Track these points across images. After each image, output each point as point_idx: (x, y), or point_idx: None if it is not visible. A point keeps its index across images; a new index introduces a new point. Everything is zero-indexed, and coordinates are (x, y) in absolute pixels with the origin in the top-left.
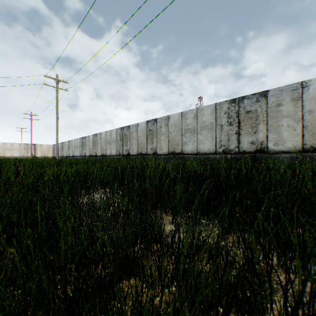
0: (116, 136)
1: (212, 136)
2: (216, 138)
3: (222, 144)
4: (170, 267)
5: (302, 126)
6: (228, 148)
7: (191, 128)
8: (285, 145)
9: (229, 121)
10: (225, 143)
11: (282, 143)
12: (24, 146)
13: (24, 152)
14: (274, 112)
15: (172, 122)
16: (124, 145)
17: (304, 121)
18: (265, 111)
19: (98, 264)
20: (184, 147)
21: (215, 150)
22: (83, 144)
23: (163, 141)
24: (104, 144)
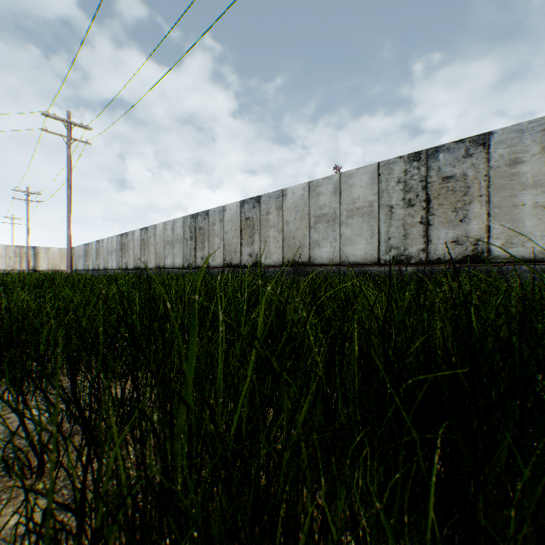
0: (184, 231)
1: (371, 228)
2: (380, 234)
3: (393, 245)
4: None
5: None
6: (405, 253)
7: (328, 213)
8: (529, 247)
9: (407, 197)
10: (398, 244)
11: (521, 243)
12: (15, 250)
13: (14, 261)
14: (505, 177)
15: (290, 203)
16: (198, 249)
17: None
18: (485, 175)
19: None
20: (314, 251)
21: (376, 257)
22: (123, 247)
23: (272, 240)
24: (161, 247)
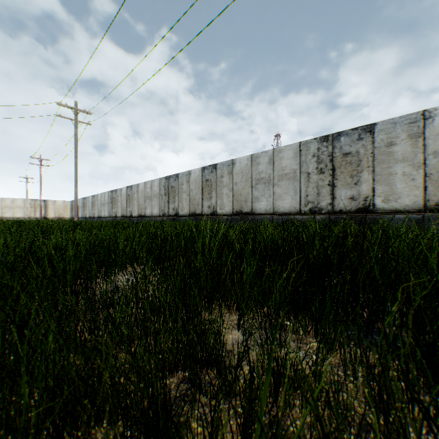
0: (160, 189)
1: (295, 188)
2: (301, 192)
3: (310, 200)
4: (233, 423)
5: (424, 175)
6: (318, 206)
7: (265, 177)
8: (400, 202)
9: (320, 167)
10: (313, 199)
11: (395, 199)
12: (31, 203)
13: (30, 211)
14: (384, 154)
15: (237, 169)
16: (170, 202)
17: (427, 167)
18: (371, 153)
19: (101, 419)
20: (255, 204)
21: (298, 208)
22: (113, 200)
23: (225, 196)
24: (142, 201)
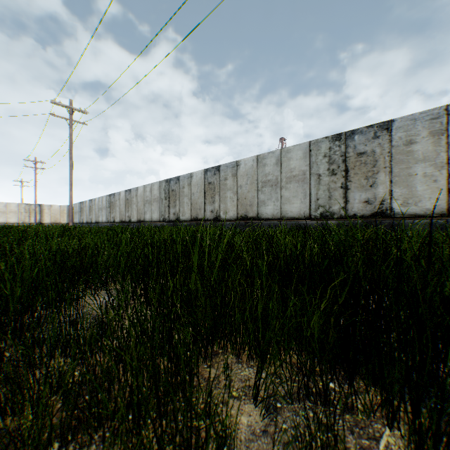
0: (160, 193)
1: (304, 191)
2: (311, 195)
3: (321, 204)
4: None
5: (447, 175)
6: (330, 210)
7: (272, 179)
8: (420, 206)
9: (331, 168)
10: (324, 203)
11: (415, 203)
12: (25, 207)
13: (25, 216)
14: (403, 153)
15: (242, 171)
16: (171, 206)
17: None
18: (388, 152)
19: None
20: (261, 208)
21: (308, 213)
22: (111, 204)
23: (229, 200)
24: (141, 205)
